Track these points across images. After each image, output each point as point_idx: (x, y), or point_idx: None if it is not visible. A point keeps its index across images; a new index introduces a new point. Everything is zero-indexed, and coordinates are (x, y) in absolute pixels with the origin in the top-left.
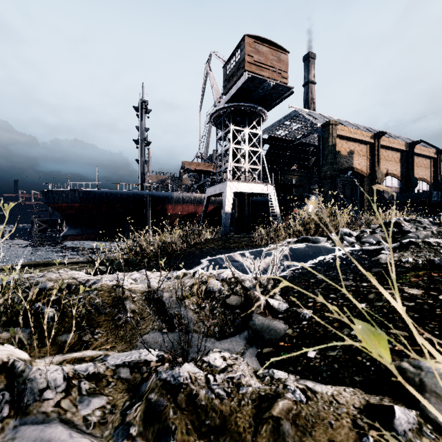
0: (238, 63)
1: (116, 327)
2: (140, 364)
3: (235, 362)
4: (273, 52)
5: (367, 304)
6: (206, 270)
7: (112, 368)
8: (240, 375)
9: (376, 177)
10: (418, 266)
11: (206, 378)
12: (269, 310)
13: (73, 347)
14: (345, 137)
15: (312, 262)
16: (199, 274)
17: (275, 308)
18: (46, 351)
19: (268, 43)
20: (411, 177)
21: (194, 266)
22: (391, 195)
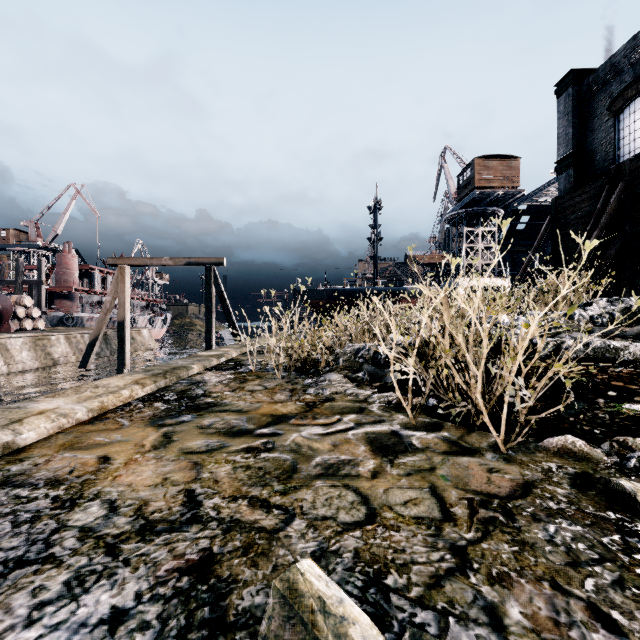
0: (469, 179)
1: None
2: None
3: None
4: (503, 162)
5: None
6: None
7: None
8: None
9: None
10: None
11: None
12: None
13: None
14: None
15: None
16: None
17: None
18: None
19: (498, 156)
20: None
21: None
22: None
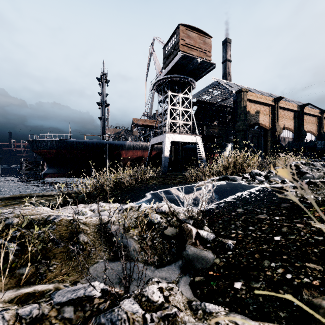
0: (174, 45)
1: (70, 258)
2: (84, 302)
3: (171, 292)
4: (200, 37)
5: (282, 237)
6: (149, 202)
7: (57, 307)
8: (175, 312)
9: (275, 130)
10: (318, 202)
11: (143, 318)
12: (199, 240)
13: (29, 279)
14: (253, 101)
15: (232, 197)
16: (143, 208)
17: (204, 238)
18: (3, 285)
19: (196, 30)
20: (301, 130)
21: (140, 199)
22: (287, 143)
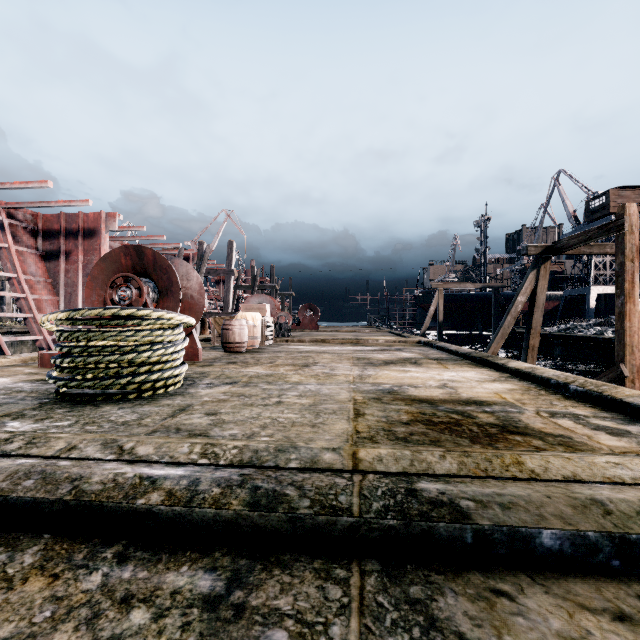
0: (602, 205)
1: None
2: None
3: None
4: (635, 192)
5: None
6: None
7: None
8: None
9: None
10: None
11: None
12: None
13: None
14: None
15: None
16: None
17: None
18: None
19: (630, 186)
20: None
21: None
22: None
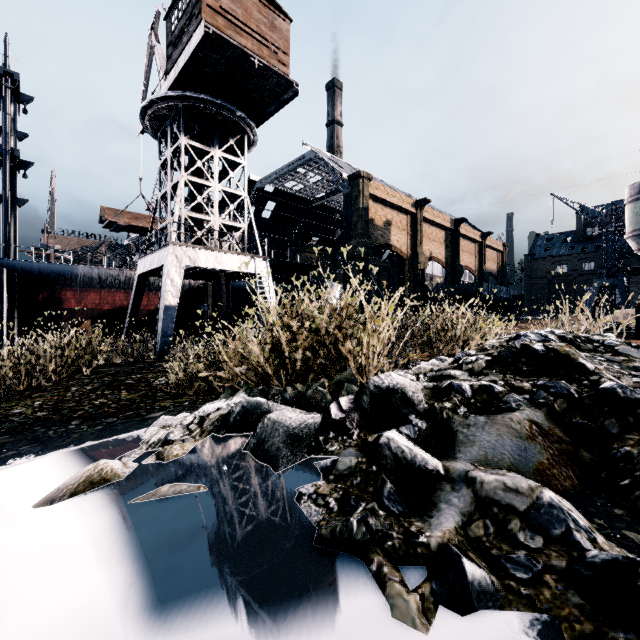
0: (190, 7)
1: None
2: None
3: None
4: (262, 7)
5: None
6: None
7: None
8: None
9: (418, 260)
10: None
11: None
12: None
13: None
14: (381, 200)
15: None
16: None
17: None
18: None
19: None
20: (456, 264)
21: None
22: (435, 286)
